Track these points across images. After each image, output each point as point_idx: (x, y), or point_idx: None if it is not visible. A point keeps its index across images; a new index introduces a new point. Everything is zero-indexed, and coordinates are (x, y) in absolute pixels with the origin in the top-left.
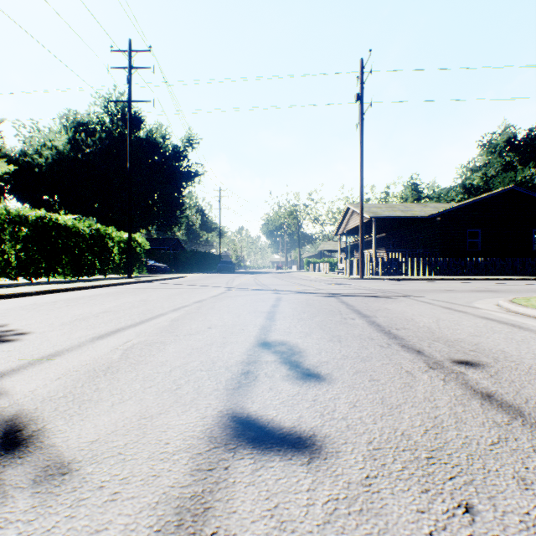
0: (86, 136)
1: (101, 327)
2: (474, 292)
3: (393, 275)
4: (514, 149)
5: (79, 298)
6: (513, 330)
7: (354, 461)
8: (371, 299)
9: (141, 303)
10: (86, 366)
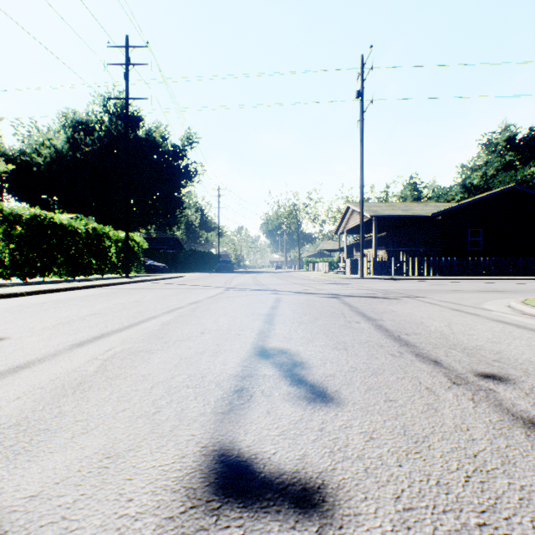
0: (85, 135)
1: (85, 331)
2: (480, 293)
3: (394, 275)
4: (514, 148)
5: (70, 299)
6: (534, 335)
7: (381, 532)
8: (375, 300)
9: (133, 304)
10: (55, 381)
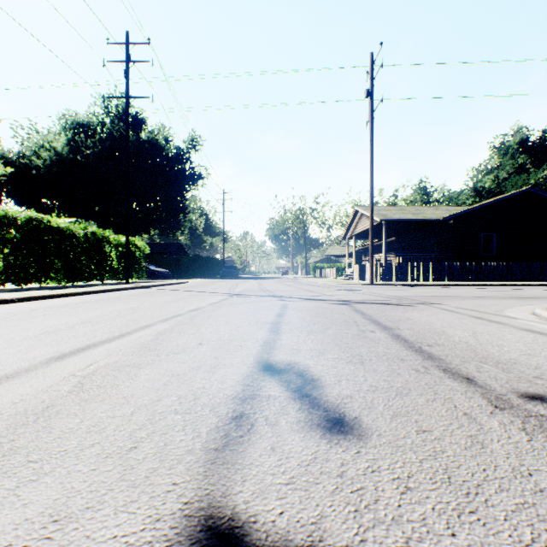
0: (86, 137)
1: (69, 342)
2: (498, 299)
3: (404, 281)
4: (527, 151)
5: (62, 306)
6: None
7: None
8: (388, 307)
9: (129, 312)
10: (17, 405)
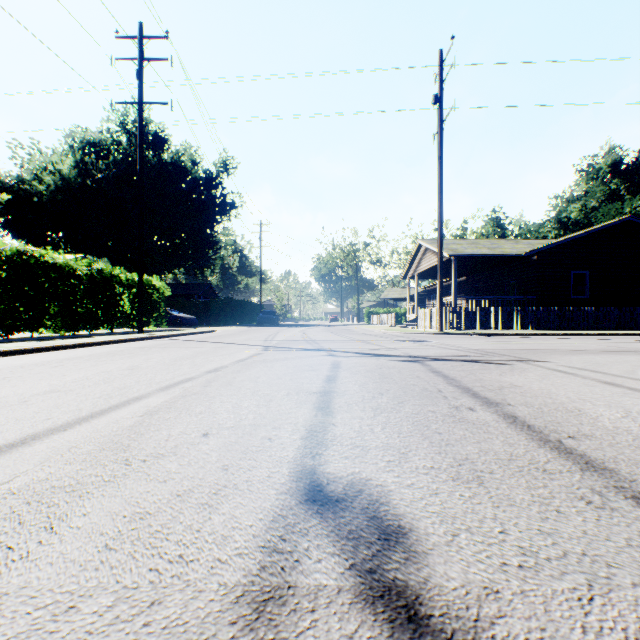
0: (98, 158)
1: None
2: (613, 354)
3: (479, 329)
4: (621, 175)
5: (40, 364)
6: None
7: None
8: (475, 366)
9: (123, 373)
10: None
